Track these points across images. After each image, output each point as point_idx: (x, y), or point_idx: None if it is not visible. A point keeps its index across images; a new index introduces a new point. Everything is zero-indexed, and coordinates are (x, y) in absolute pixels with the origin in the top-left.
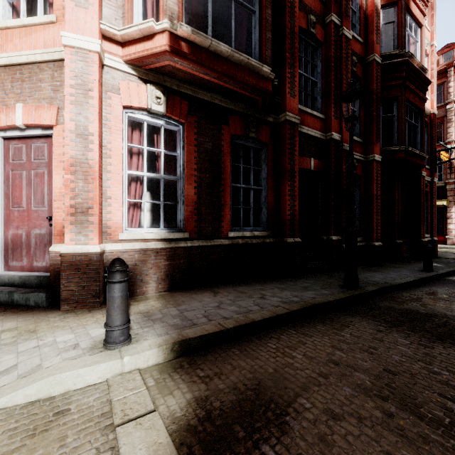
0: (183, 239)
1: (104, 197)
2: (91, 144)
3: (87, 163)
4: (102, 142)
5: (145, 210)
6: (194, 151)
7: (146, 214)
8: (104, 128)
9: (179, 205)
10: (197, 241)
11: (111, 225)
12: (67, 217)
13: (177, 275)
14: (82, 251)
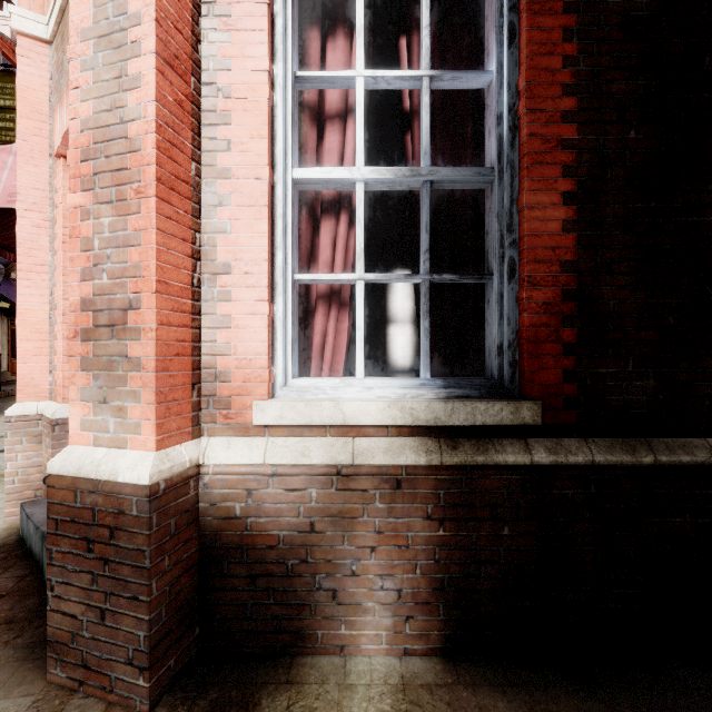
0: (509, 428)
1: (207, 268)
2: (134, 60)
3: (123, 135)
4: (198, 70)
5: (358, 312)
6: (564, 36)
7: (360, 326)
8: (209, 17)
9: (493, 286)
10: (578, 441)
11: (232, 368)
12: (75, 345)
13: (483, 590)
14: (100, 474)
